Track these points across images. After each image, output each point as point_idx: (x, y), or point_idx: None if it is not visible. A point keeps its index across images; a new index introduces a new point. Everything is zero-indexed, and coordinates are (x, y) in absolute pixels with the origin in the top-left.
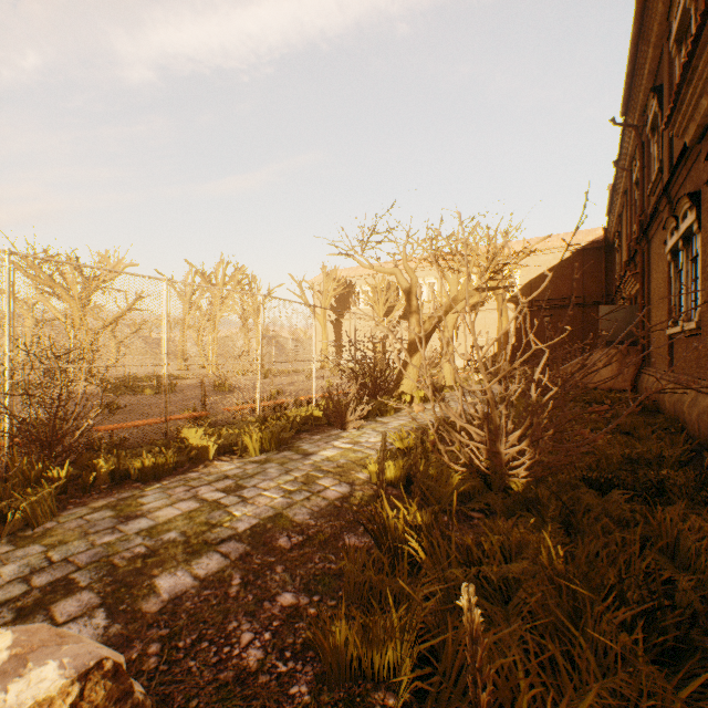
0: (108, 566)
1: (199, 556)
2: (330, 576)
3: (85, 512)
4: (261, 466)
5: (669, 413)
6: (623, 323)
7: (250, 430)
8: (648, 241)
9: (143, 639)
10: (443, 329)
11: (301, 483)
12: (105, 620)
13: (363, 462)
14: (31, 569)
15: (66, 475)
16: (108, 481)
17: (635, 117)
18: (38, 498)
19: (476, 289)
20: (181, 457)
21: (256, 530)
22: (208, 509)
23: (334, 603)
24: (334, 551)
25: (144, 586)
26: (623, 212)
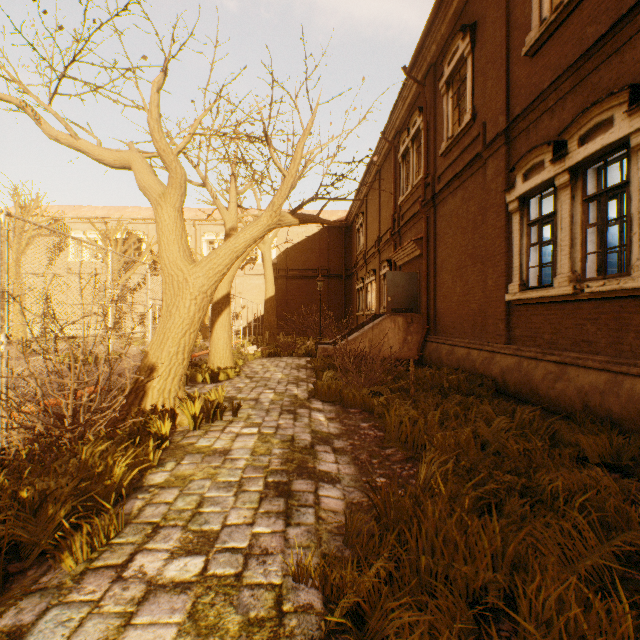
0: None
1: None
2: None
3: None
4: None
5: (564, 405)
6: (404, 290)
7: None
8: (435, 206)
9: None
10: None
11: None
12: None
13: None
14: None
15: None
16: None
17: (417, 79)
18: None
19: (293, 212)
20: None
21: None
22: None
23: None
24: None
25: None
26: (370, 194)
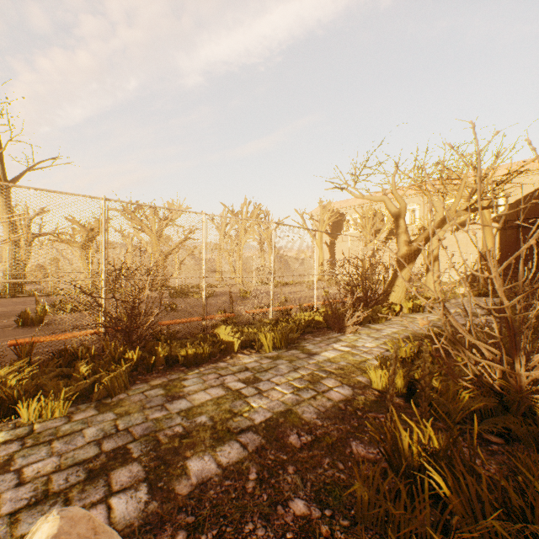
0: (154, 442)
1: (222, 444)
2: (340, 488)
3: (146, 388)
4: (273, 361)
5: None
6: None
7: (265, 331)
8: None
9: (173, 523)
10: (428, 247)
11: (307, 382)
12: (146, 495)
13: (363, 368)
14: (104, 433)
15: (137, 357)
16: (164, 364)
17: None
18: (115, 375)
19: (465, 209)
20: (214, 349)
21: (269, 424)
22: (231, 397)
23: (347, 524)
24: (342, 458)
25: (178, 467)
26: None
